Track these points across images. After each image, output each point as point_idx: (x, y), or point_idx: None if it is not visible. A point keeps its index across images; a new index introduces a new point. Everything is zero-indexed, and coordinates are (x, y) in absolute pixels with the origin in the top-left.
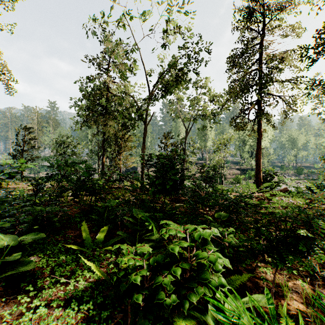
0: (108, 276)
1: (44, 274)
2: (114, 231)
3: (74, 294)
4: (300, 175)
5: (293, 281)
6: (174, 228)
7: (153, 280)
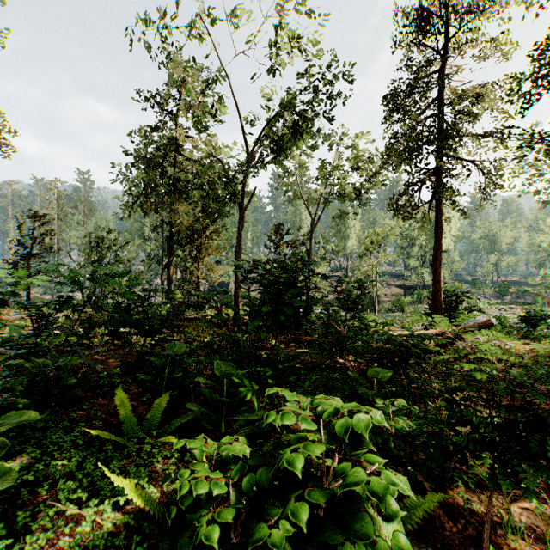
0: (164, 498)
1: (37, 496)
2: (182, 402)
3: (90, 545)
4: (504, 296)
5: (520, 501)
6: (294, 403)
7: (249, 530)
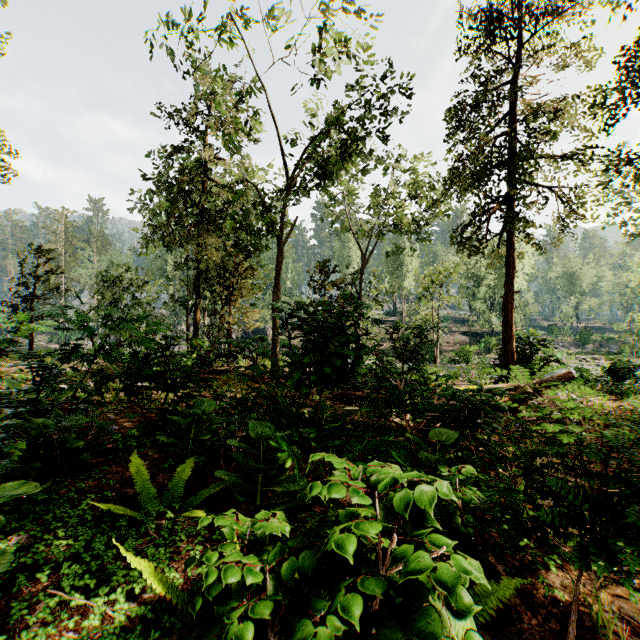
0: (188, 584)
1: (36, 583)
2: (210, 469)
3: None
4: (585, 345)
5: (610, 587)
6: (342, 470)
7: (289, 628)
